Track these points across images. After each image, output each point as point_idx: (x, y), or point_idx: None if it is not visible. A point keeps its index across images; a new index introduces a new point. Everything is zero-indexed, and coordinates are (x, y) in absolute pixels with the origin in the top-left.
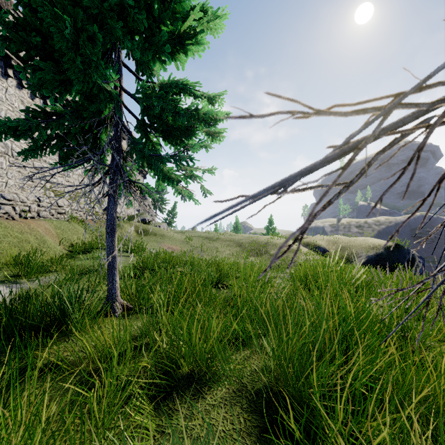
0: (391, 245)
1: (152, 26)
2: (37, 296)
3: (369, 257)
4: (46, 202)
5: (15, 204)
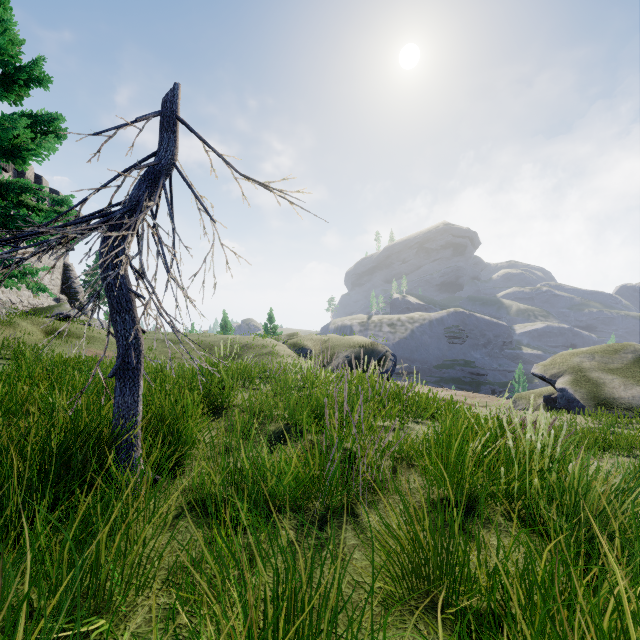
0: (367, 343)
1: None
2: None
3: (345, 357)
4: None
5: None
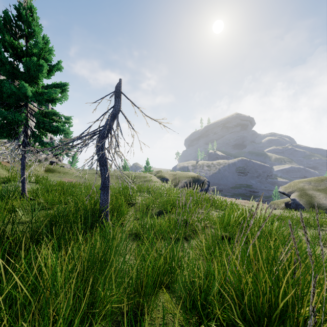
0: (195, 176)
1: (39, 98)
2: None
3: (184, 182)
4: None
5: None
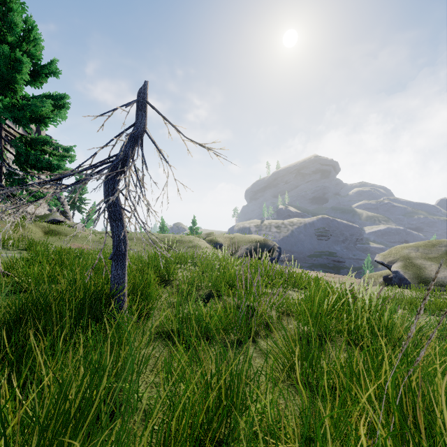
0: (261, 239)
1: (18, 115)
2: None
3: (246, 249)
4: None
5: None
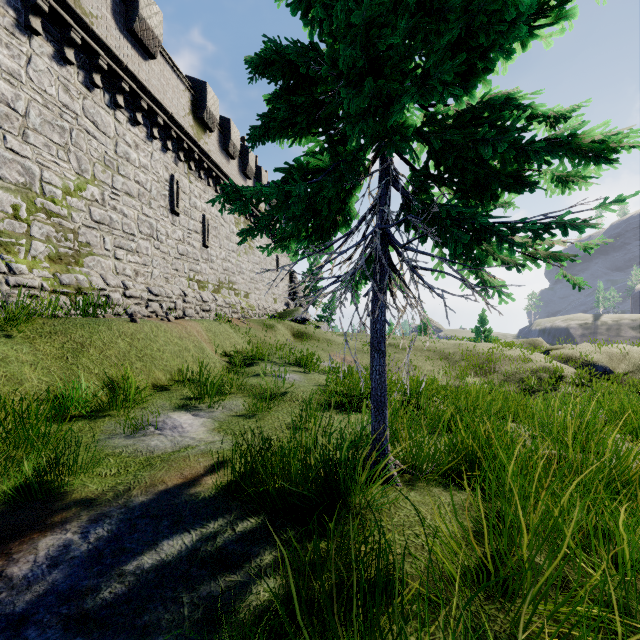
0: None
1: None
2: (291, 446)
3: None
4: (191, 297)
5: (162, 300)
